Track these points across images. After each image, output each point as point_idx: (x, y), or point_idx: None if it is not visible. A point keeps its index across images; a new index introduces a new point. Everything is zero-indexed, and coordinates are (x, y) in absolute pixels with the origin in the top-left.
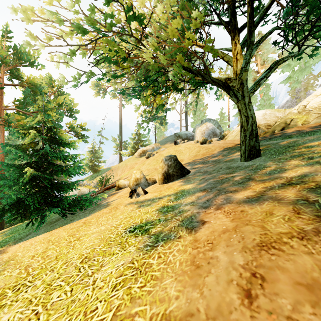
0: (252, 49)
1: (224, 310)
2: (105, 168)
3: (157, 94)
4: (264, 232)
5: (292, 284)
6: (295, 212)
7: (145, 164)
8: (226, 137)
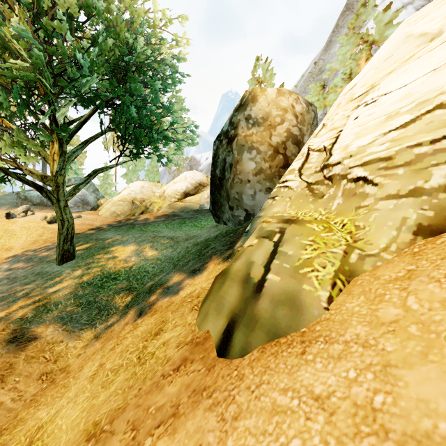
0: (65, 158)
1: None
2: None
3: None
4: None
5: None
6: (2, 330)
7: None
8: (100, 208)
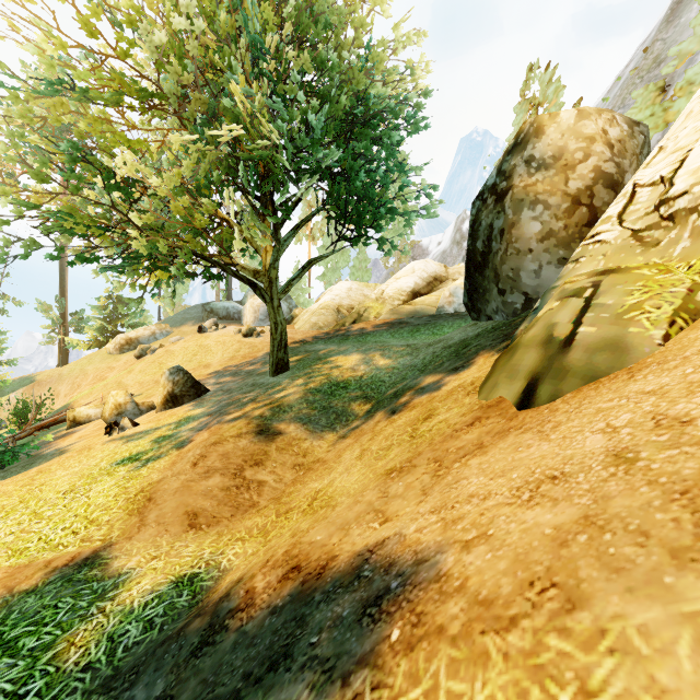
0: (279, 247)
1: (182, 472)
2: (15, 379)
3: (157, 268)
4: (220, 437)
5: (217, 455)
6: (248, 424)
7: (133, 371)
8: (296, 321)
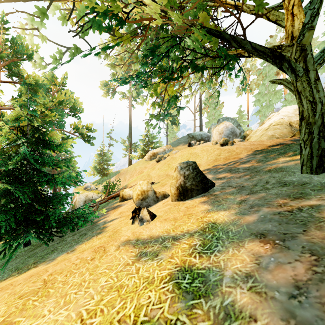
0: None
1: None
2: (114, 172)
3: (169, 79)
4: None
5: None
6: None
7: (155, 168)
8: (248, 138)
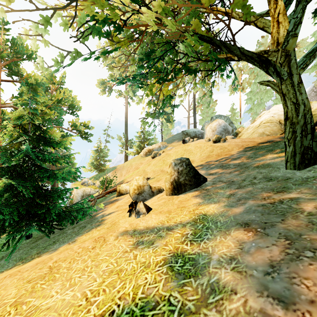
0: (306, 2)
1: None
2: (111, 167)
3: (164, 80)
4: None
5: None
6: None
7: (150, 164)
8: (240, 135)
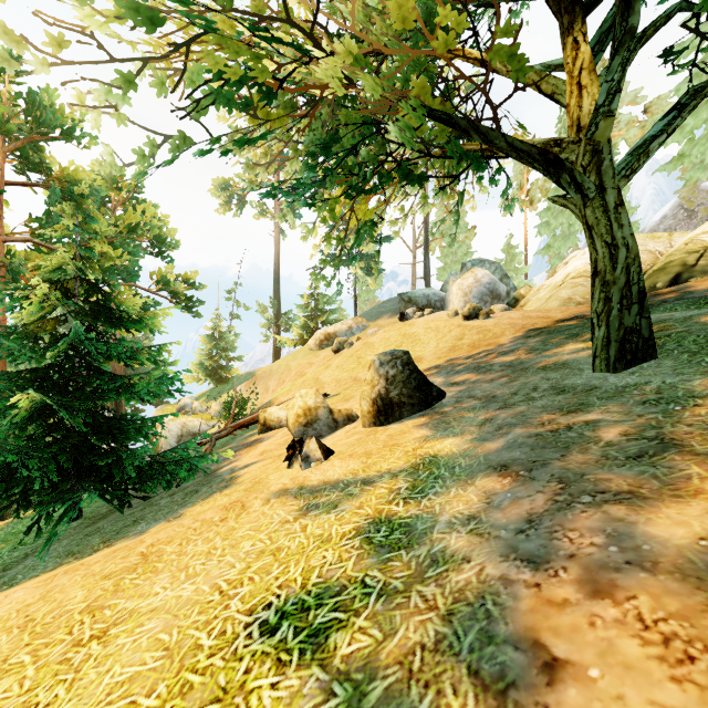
0: (629, 52)
1: None
2: (242, 374)
3: (359, 192)
4: None
5: None
6: None
7: (330, 366)
8: (523, 303)
